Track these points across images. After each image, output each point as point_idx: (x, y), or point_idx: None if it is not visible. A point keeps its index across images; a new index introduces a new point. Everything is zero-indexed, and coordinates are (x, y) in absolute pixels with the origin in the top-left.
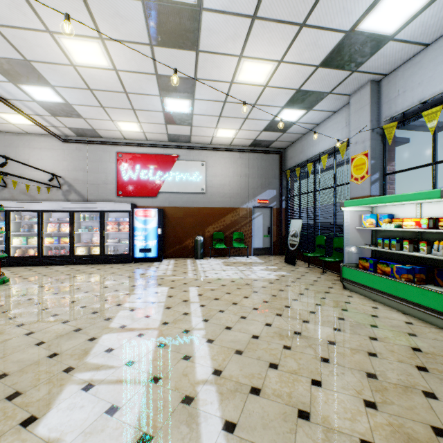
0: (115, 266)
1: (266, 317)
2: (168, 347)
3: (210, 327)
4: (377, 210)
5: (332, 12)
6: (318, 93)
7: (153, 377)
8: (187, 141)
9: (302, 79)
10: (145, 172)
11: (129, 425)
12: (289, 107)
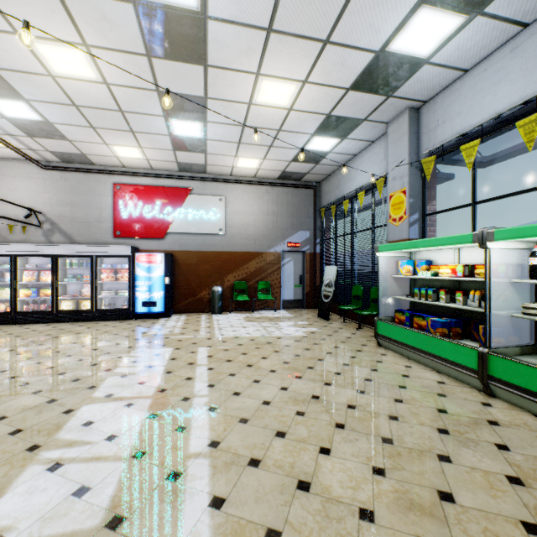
0: (110, 324)
1: (283, 380)
2: (161, 417)
3: (215, 393)
4: (416, 256)
5: (358, 29)
6: (351, 119)
7: (137, 452)
8: (203, 171)
9: (332, 103)
10: (150, 208)
11: (99, 507)
12: (320, 135)
